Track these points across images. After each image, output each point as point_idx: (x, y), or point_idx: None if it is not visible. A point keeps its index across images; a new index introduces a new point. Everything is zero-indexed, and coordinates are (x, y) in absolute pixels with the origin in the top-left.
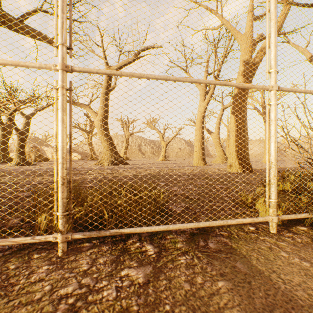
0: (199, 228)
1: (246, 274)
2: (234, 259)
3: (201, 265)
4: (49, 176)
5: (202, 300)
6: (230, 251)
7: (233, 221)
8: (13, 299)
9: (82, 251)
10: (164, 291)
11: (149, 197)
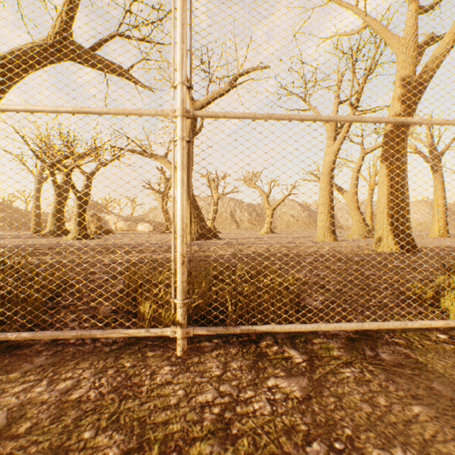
0: (357, 331)
1: (452, 400)
2: (426, 377)
3: (378, 382)
4: (121, 254)
5: (395, 427)
6: (416, 366)
7: (414, 323)
8: (146, 401)
9: (205, 352)
10: (336, 411)
11: (281, 285)
